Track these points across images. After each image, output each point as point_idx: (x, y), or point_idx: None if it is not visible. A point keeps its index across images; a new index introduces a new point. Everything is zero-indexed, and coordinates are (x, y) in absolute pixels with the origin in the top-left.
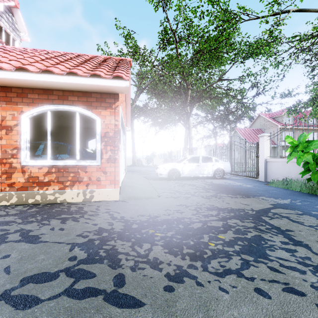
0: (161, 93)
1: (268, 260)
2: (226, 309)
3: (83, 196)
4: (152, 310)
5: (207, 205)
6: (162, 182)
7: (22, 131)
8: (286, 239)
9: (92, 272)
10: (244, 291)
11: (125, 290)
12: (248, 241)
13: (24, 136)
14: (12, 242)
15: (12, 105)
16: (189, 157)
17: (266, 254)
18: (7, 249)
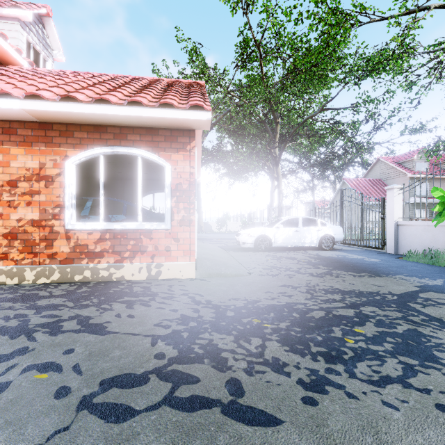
0: (238, 129)
1: (440, 364)
2: (404, 432)
3: (147, 272)
4: (297, 430)
5: (323, 286)
6: (247, 254)
7: (67, 183)
8: None
9: (192, 374)
10: (421, 408)
11: (248, 401)
12: (401, 337)
13: (69, 190)
14: (70, 332)
15: (53, 147)
16: (284, 219)
17: (434, 356)
18: (67, 342)
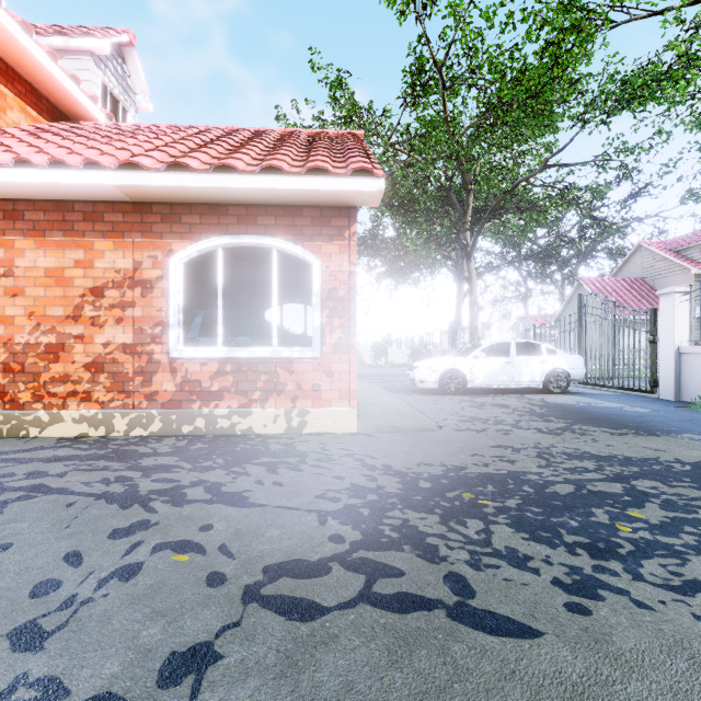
0: (405, 203)
1: None
2: None
3: (286, 422)
4: (566, 646)
5: (563, 448)
6: (428, 399)
7: (171, 290)
8: None
9: (391, 565)
10: None
11: (484, 604)
12: None
13: (174, 300)
14: (200, 503)
15: (152, 238)
16: (486, 343)
17: None
18: (199, 515)
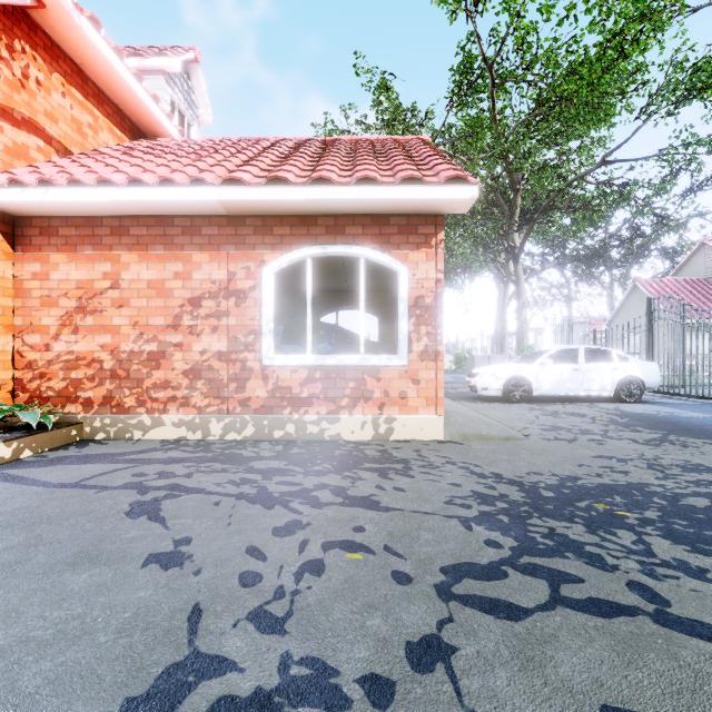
0: None
1: None
2: None
3: (373, 429)
4: None
5: (672, 460)
6: (494, 407)
7: (264, 299)
8: None
9: (565, 571)
10: None
11: (685, 613)
12: None
13: (266, 310)
14: (336, 506)
15: (245, 250)
16: (552, 350)
17: None
18: (344, 517)
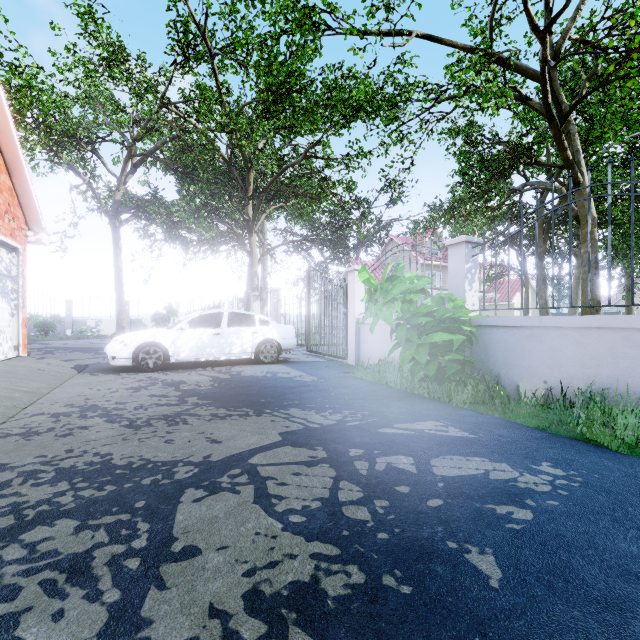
0: (190, 171)
1: None
2: None
3: None
4: None
5: (88, 457)
6: (103, 380)
7: None
8: (104, 618)
9: None
10: None
11: None
12: None
13: None
14: None
15: None
16: (196, 314)
17: None
18: None
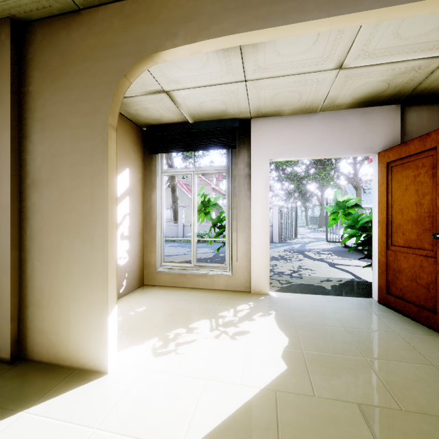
0: None
1: None
2: None
3: None
4: None
5: None
6: None
7: None
8: None
9: None
10: None
11: None
12: None
13: None
14: None
15: None
16: None
17: None
18: None
